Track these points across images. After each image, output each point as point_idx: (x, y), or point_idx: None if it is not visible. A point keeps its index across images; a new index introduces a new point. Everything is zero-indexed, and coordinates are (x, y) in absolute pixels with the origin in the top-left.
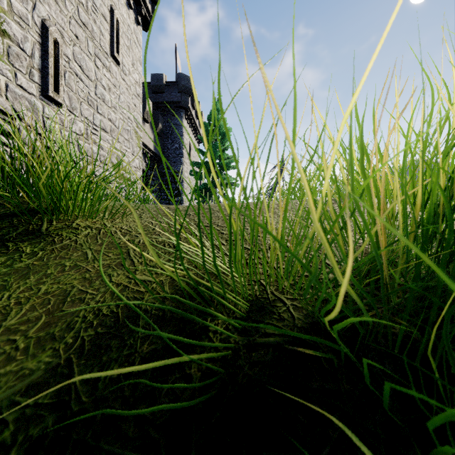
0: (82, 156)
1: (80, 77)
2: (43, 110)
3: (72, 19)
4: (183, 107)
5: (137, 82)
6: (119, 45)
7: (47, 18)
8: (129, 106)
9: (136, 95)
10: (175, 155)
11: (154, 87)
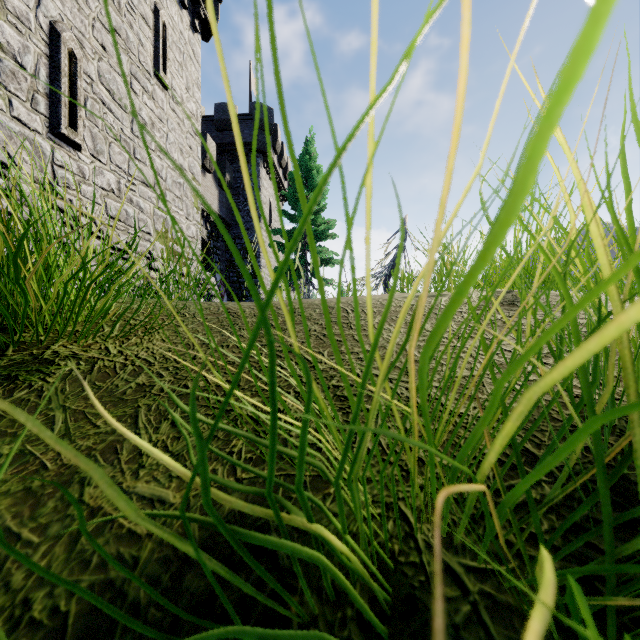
0: (112, 222)
1: (109, 107)
2: (53, 155)
3: (97, 22)
4: (261, 151)
5: (194, 114)
6: (166, 61)
7: (58, 20)
8: (182, 150)
9: (191, 133)
10: (249, 219)
11: (219, 122)
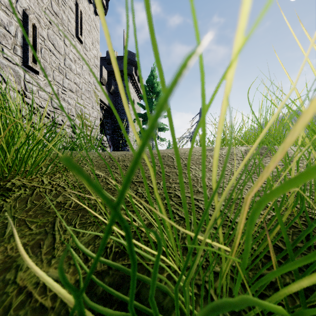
0: (54, 110)
1: (53, 52)
2: (24, 76)
3: (47, 10)
4: (129, 74)
5: (95, 56)
6: (82, 29)
7: (27, 8)
8: (90, 74)
9: (94, 65)
10: (123, 108)
11: (108, 60)
